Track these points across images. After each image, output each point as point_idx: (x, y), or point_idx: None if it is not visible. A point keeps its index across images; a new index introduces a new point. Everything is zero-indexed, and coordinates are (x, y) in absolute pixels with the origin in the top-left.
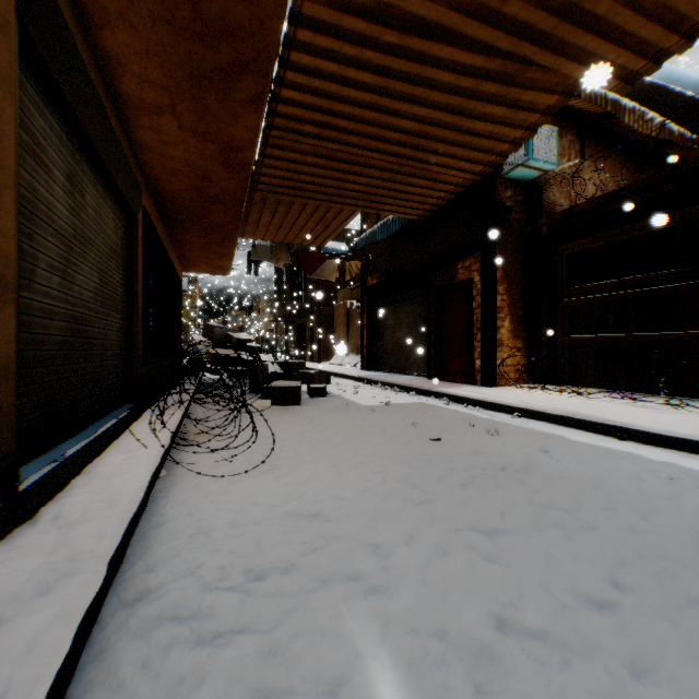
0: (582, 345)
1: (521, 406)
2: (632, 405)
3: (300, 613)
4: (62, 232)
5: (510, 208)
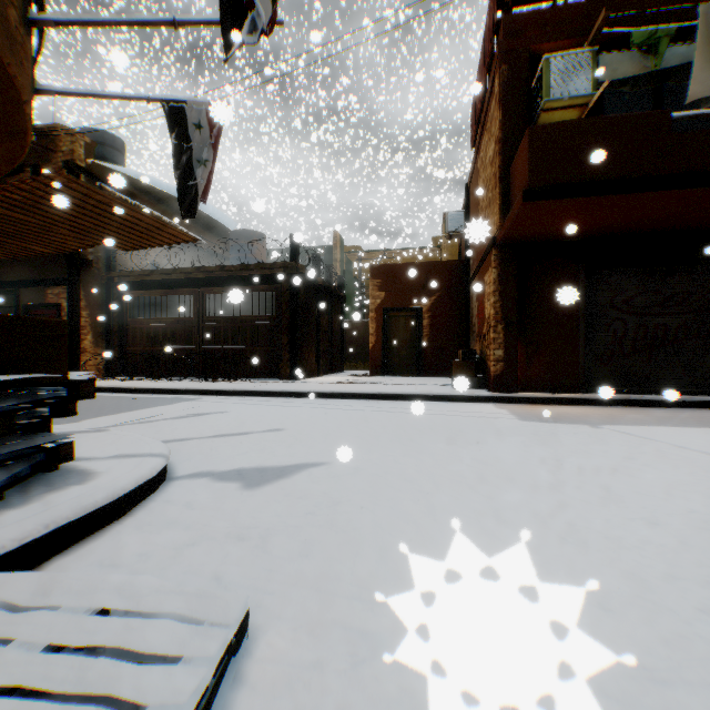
0: (140, 352)
1: None
2: (153, 381)
3: None
4: None
5: (93, 261)
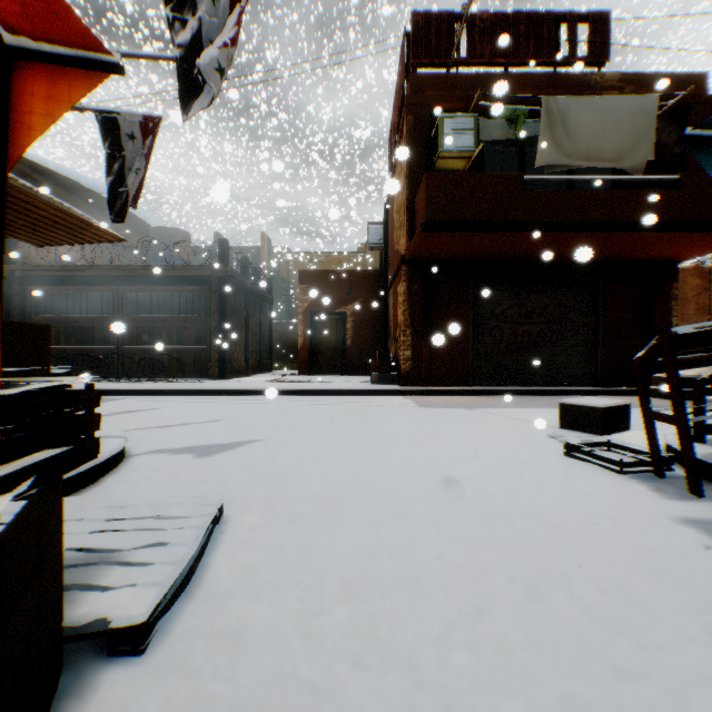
0: None
1: None
2: None
3: None
4: None
5: None
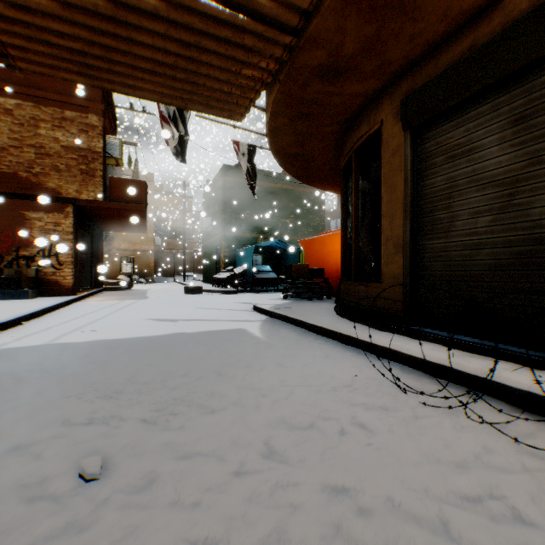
0: None
1: None
2: None
3: (280, 340)
4: (495, 179)
5: None
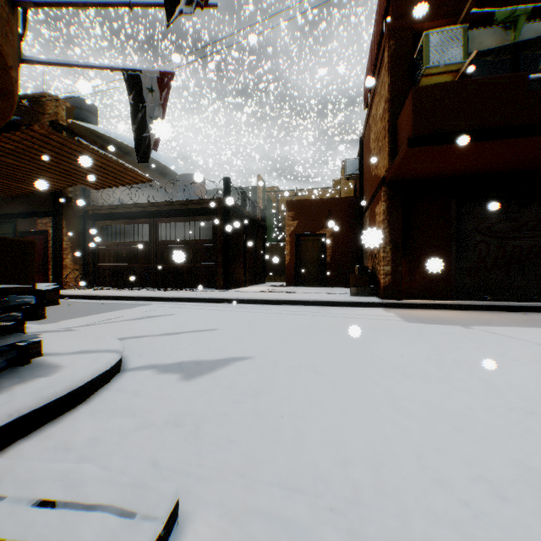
0: (108, 268)
1: (70, 294)
2: (118, 290)
3: None
4: None
5: (72, 198)
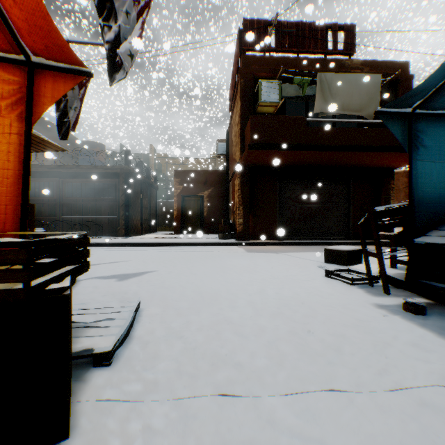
0: None
1: None
2: None
3: None
4: None
5: None
